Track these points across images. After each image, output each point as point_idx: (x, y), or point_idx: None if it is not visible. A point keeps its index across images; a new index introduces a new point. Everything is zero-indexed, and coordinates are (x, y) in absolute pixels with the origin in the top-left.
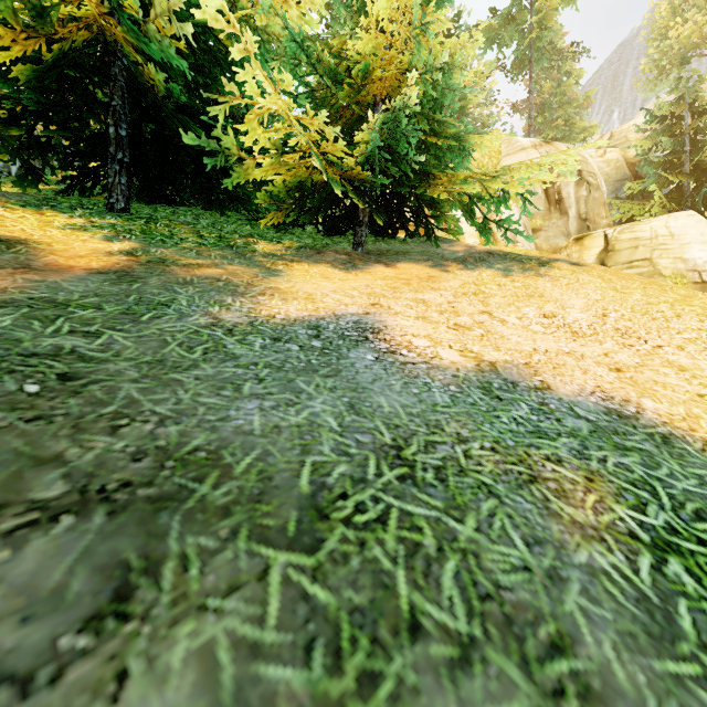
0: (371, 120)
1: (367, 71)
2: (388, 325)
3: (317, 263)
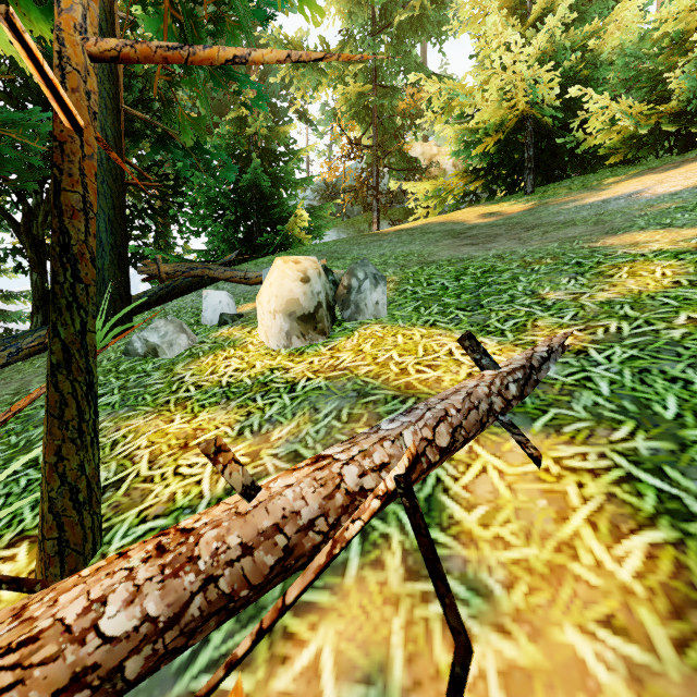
0: (679, 70)
1: (686, 32)
2: (651, 189)
3: (642, 176)
